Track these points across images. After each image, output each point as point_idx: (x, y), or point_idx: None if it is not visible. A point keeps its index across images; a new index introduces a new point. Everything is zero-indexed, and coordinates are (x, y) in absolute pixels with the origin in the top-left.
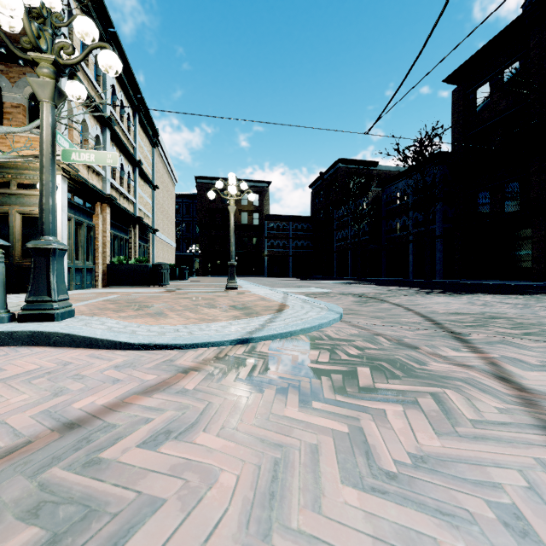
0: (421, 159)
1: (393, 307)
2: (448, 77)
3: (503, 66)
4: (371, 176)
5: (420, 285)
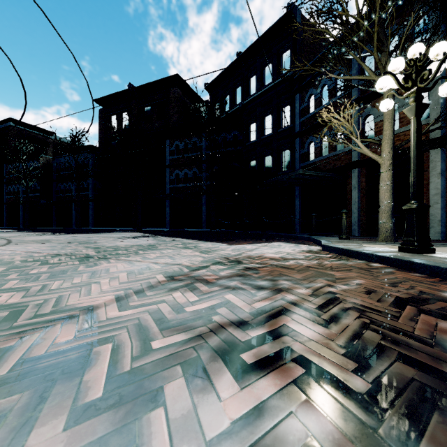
0: (72, 148)
1: (2, 240)
2: (96, 99)
3: (122, 111)
4: (47, 142)
5: (66, 231)
